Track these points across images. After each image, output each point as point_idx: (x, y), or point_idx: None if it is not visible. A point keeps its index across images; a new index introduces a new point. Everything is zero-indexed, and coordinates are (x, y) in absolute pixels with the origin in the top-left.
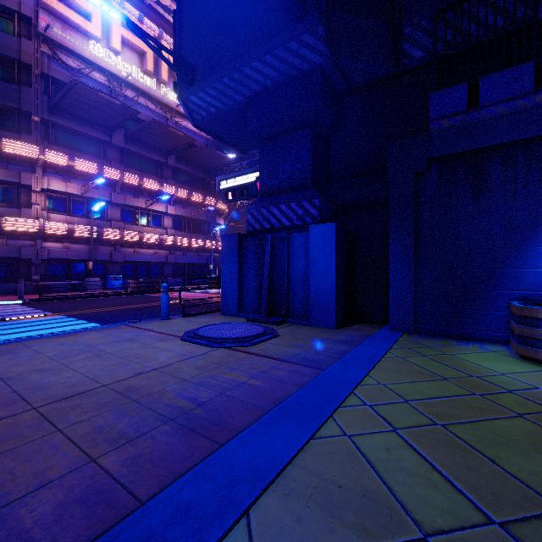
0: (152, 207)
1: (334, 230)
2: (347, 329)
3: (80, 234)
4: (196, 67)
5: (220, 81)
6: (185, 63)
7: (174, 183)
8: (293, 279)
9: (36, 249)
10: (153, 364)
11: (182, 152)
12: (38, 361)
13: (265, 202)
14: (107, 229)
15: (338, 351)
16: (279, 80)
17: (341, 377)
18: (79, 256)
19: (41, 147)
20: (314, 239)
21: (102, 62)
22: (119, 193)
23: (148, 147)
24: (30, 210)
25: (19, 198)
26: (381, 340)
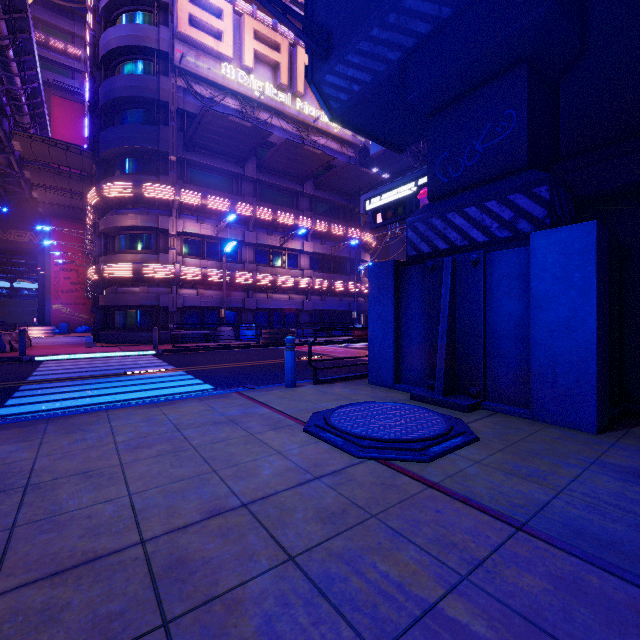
0: (287, 244)
1: (592, 236)
2: (626, 437)
3: (212, 279)
4: (332, 30)
5: (367, 37)
6: (318, 27)
7: (312, 214)
8: (494, 333)
9: (173, 296)
10: (246, 488)
11: (320, 176)
12: (98, 451)
13: (438, 208)
14: (240, 272)
15: None
16: (464, 1)
17: None
18: (212, 303)
19: (176, 188)
20: (543, 257)
21: (235, 85)
22: (252, 231)
23: (282, 175)
24: (167, 255)
25: (159, 244)
26: None
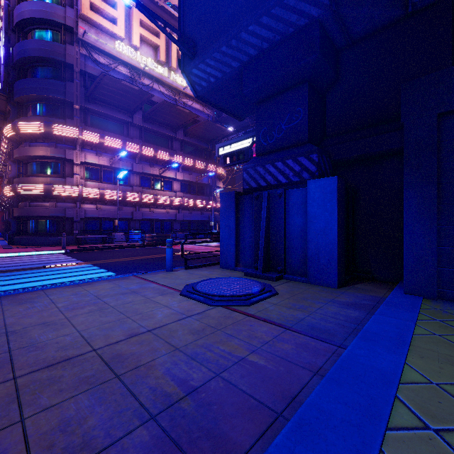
0: (164, 174)
1: (335, 184)
2: (350, 289)
3: (108, 197)
4: (197, 41)
5: (219, 51)
6: (188, 38)
7: (182, 153)
8: (290, 235)
9: (77, 210)
10: (149, 323)
11: (188, 127)
12: (48, 312)
13: (261, 161)
14: (129, 192)
15: (348, 318)
16: (275, 41)
17: (370, 365)
18: (108, 215)
19: (80, 129)
20: (313, 194)
21: (125, 57)
22: (139, 163)
23: (161, 125)
24: (72, 179)
25: (65, 170)
26: (399, 306)
